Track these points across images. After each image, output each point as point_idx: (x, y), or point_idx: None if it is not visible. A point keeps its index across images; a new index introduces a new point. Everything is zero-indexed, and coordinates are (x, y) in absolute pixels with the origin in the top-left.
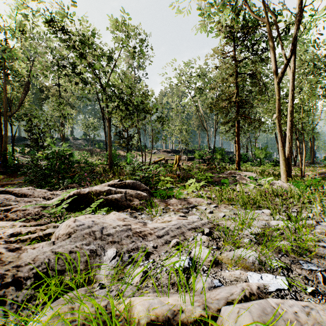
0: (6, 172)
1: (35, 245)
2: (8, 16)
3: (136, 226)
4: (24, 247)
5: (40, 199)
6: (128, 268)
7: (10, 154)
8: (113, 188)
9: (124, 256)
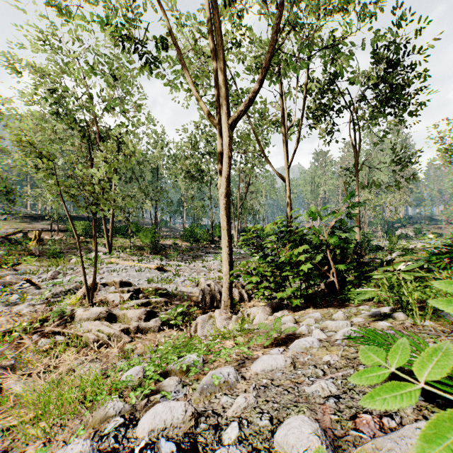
0: None
1: None
2: None
3: None
4: None
5: None
6: None
7: None
8: None
9: None
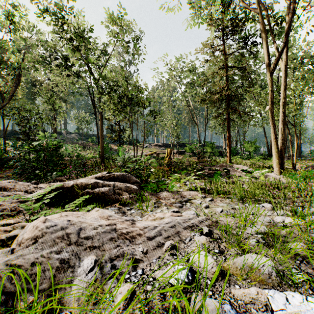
0: None
1: None
2: None
3: (123, 226)
4: None
5: (21, 193)
6: (109, 283)
7: (0, 147)
8: (101, 181)
9: (105, 266)
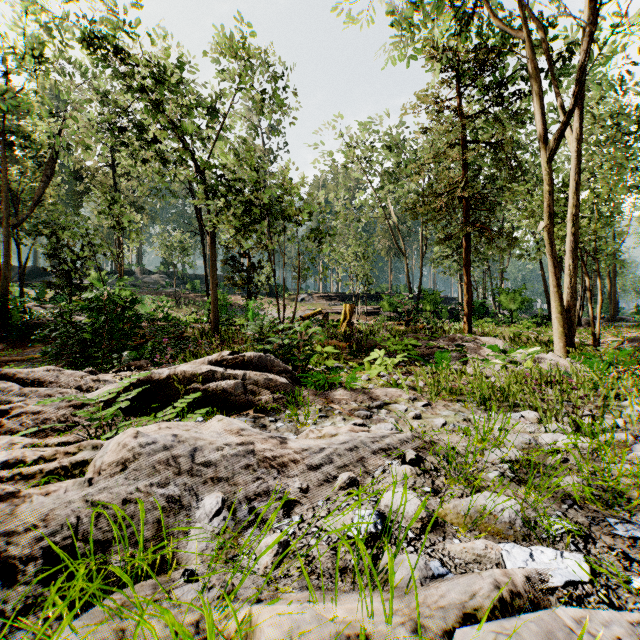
0: (8, 337)
1: (51, 487)
2: (12, 26)
3: (266, 447)
4: (25, 491)
5: (71, 390)
6: (247, 534)
7: (15, 302)
8: (220, 369)
9: (239, 509)
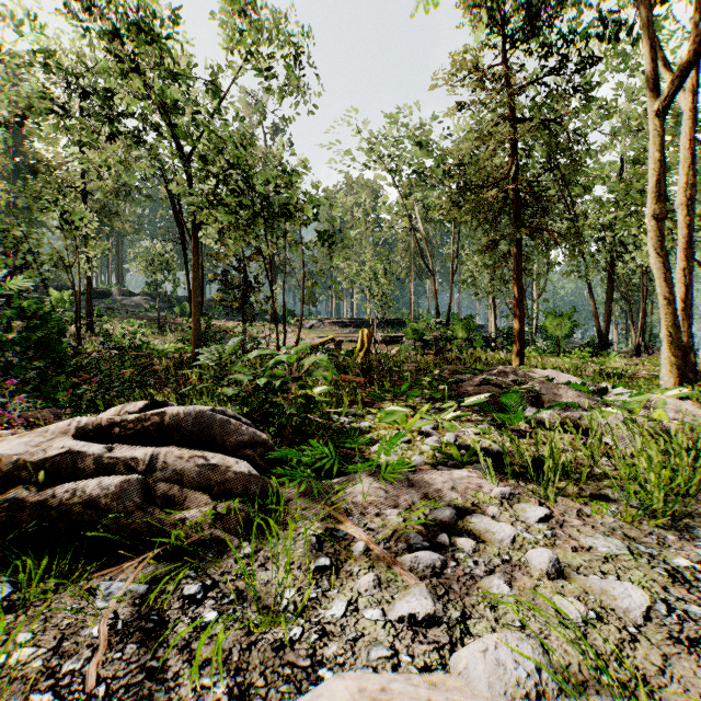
0: None
1: None
2: None
3: None
4: None
5: None
6: None
7: None
8: (95, 446)
9: None
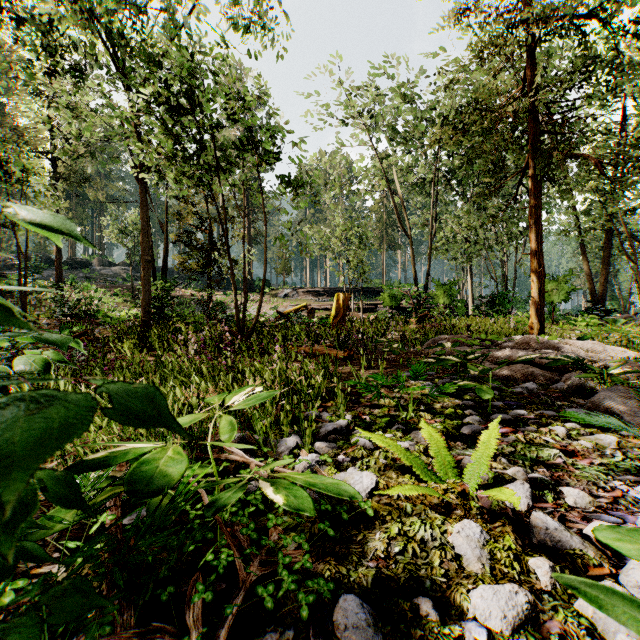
0: None
1: None
2: None
3: None
4: None
5: None
6: None
7: None
8: None
9: None
